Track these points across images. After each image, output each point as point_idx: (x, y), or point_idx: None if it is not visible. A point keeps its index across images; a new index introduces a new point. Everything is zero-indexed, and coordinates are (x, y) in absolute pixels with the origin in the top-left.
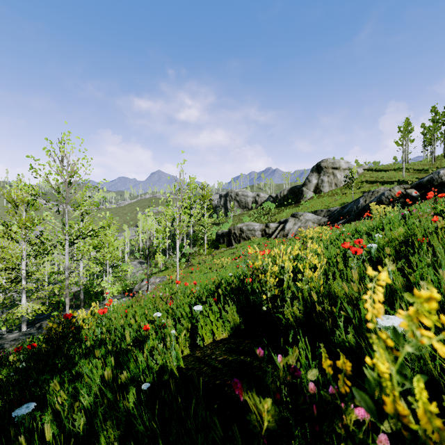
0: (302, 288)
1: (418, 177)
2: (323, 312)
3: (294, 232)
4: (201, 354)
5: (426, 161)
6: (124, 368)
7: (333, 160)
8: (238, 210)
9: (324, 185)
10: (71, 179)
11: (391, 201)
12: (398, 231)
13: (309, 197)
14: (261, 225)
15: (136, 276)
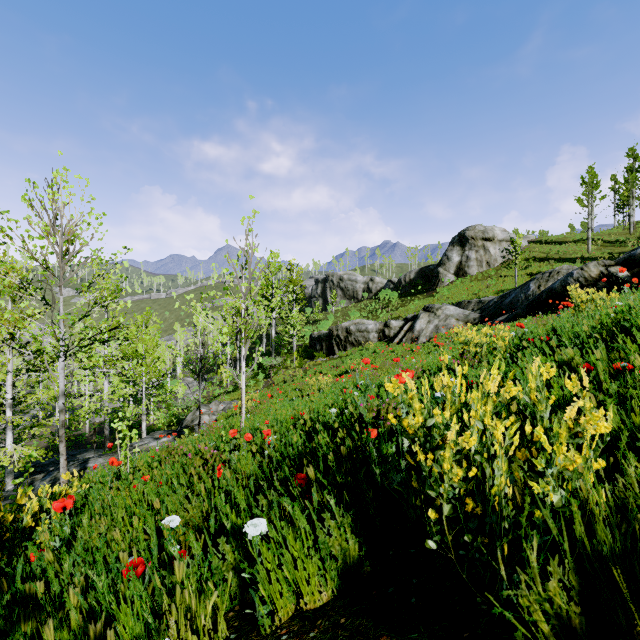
0: (528, 485)
1: (612, 252)
2: None
3: (428, 334)
4: None
5: (620, 229)
6: None
7: (484, 228)
8: (343, 301)
9: (470, 264)
10: (68, 247)
11: (584, 285)
12: None
13: (447, 283)
14: (377, 324)
15: (190, 400)
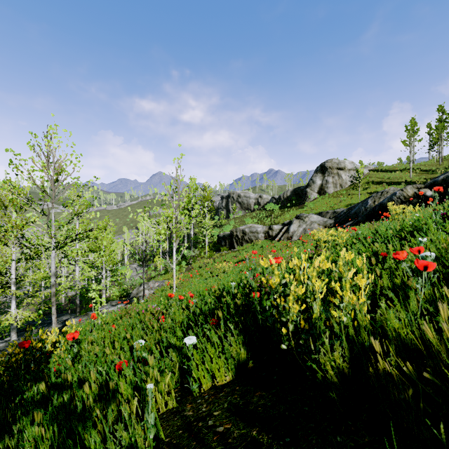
0: (336, 315)
1: (426, 178)
2: (393, 372)
3: (299, 234)
4: (194, 412)
5: (433, 162)
6: (74, 444)
7: (338, 161)
8: (240, 212)
9: (328, 186)
10: (58, 177)
11: (403, 201)
12: (445, 234)
13: (313, 199)
14: (264, 227)
15: (135, 280)
